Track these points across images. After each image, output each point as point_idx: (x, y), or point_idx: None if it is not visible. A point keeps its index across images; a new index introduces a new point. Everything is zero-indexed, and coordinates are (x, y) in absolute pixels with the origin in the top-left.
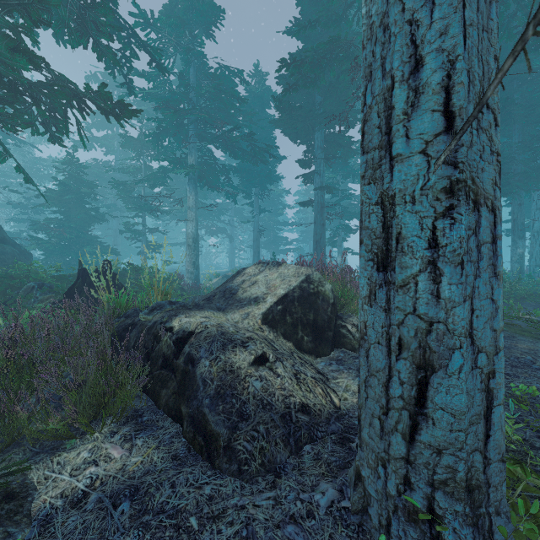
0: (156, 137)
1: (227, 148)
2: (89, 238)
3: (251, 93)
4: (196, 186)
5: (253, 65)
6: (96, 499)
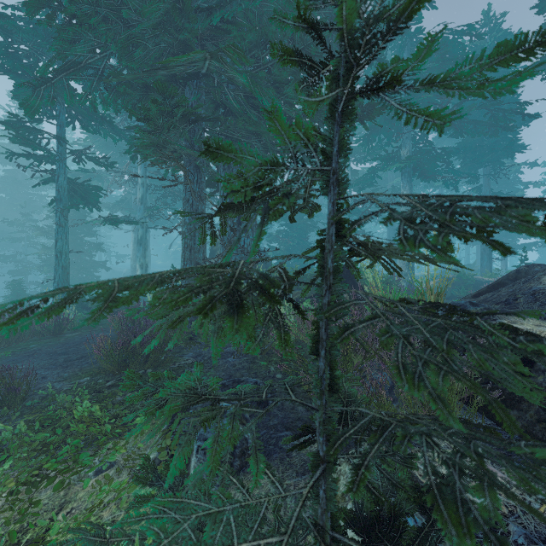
0: (366, 139)
1: (451, 127)
2: (305, 244)
3: (478, 50)
4: (410, 179)
5: (481, 13)
6: (522, 534)
